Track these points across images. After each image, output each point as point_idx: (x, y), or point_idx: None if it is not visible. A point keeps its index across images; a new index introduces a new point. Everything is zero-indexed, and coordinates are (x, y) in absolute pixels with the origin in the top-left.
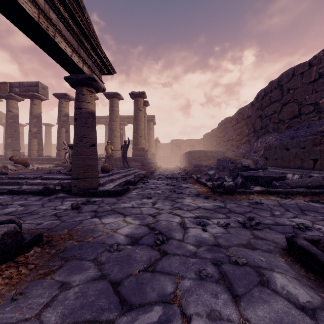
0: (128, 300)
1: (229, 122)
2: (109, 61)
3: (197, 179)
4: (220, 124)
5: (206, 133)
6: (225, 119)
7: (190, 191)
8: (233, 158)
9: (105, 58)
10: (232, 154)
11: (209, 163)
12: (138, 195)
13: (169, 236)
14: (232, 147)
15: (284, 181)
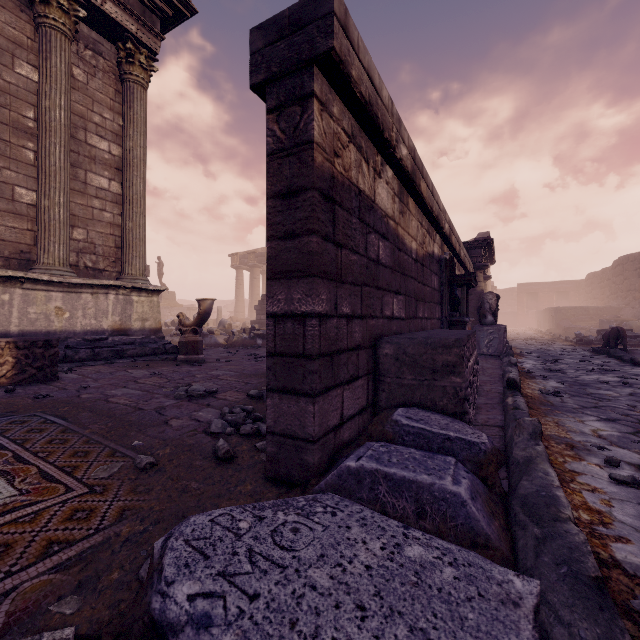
0: (543, 351)
1: (630, 263)
2: (494, 261)
3: (565, 339)
4: (617, 264)
5: (591, 273)
6: (623, 257)
7: (558, 344)
8: (620, 319)
9: (493, 261)
10: (630, 312)
11: (588, 325)
12: (519, 344)
13: (549, 349)
14: (634, 302)
15: (637, 338)
